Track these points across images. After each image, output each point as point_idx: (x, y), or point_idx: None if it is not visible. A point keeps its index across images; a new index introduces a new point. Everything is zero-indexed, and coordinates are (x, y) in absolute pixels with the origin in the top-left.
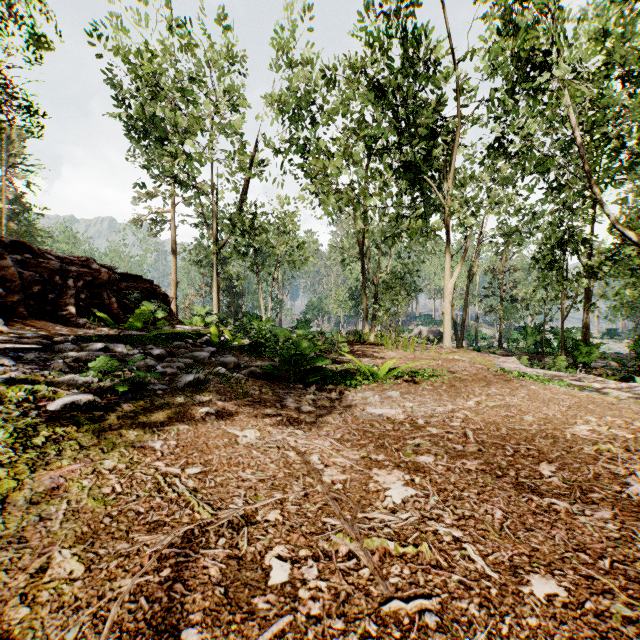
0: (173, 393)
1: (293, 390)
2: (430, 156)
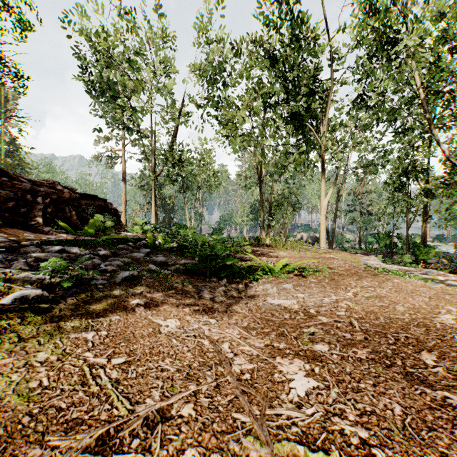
0: (111, 287)
1: (208, 283)
2: (310, 109)
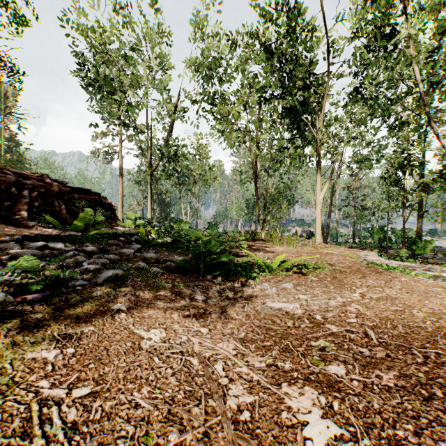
0: (91, 289)
1: (202, 282)
2: (305, 103)
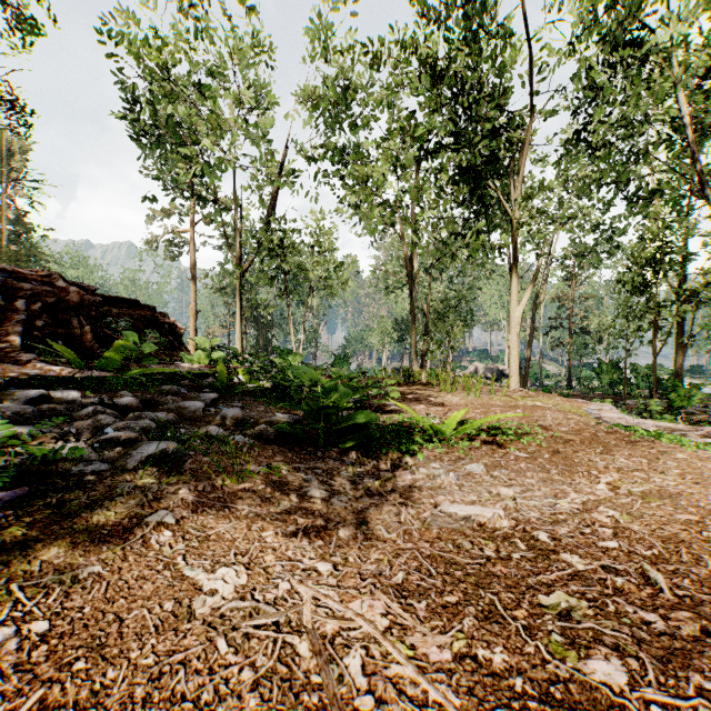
0: (114, 479)
1: (321, 462)
2: (492, 160)
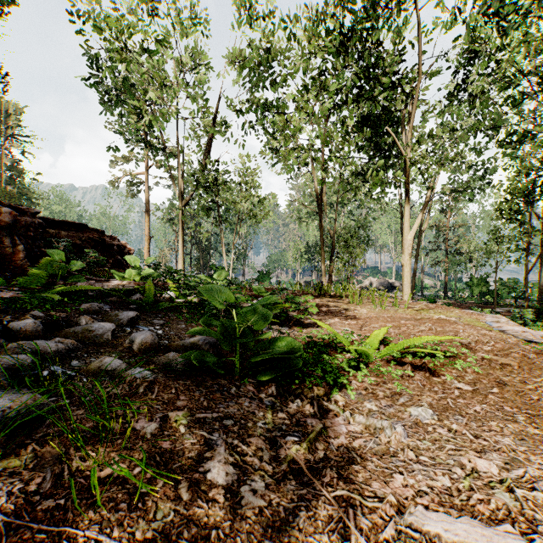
0: None
1: (234, 405)
2: (387, 111)
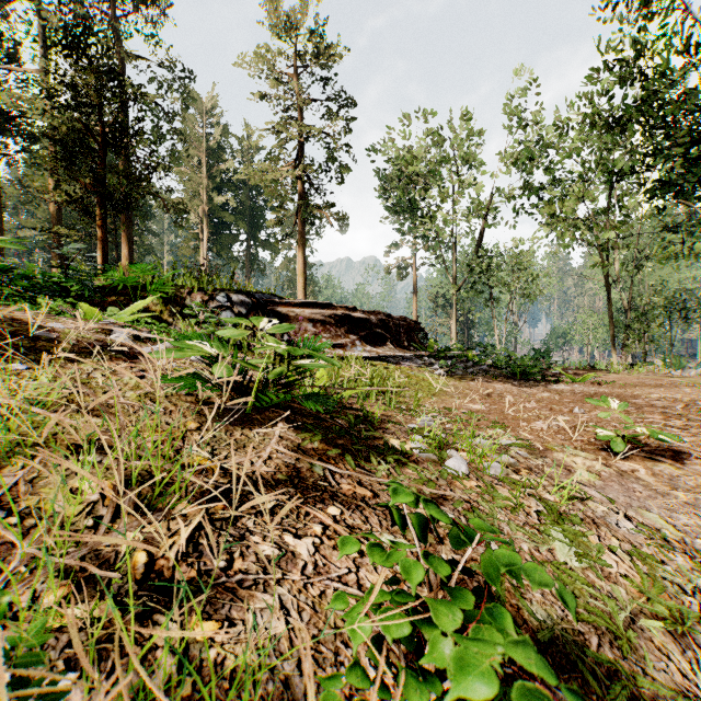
0: (466, 375)
1: (518, 381)
2: (698, 165)
